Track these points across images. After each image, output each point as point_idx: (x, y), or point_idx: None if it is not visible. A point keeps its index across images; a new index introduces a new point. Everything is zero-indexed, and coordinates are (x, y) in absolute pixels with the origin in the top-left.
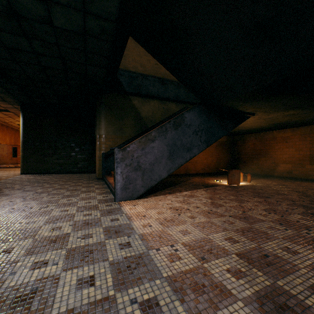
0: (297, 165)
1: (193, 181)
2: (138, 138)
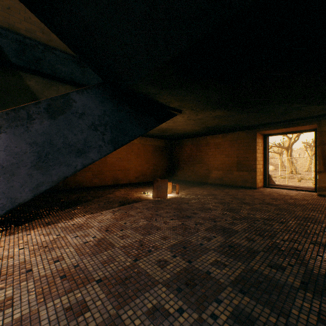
0: (227, 171)
1: (114, 195)
2: None
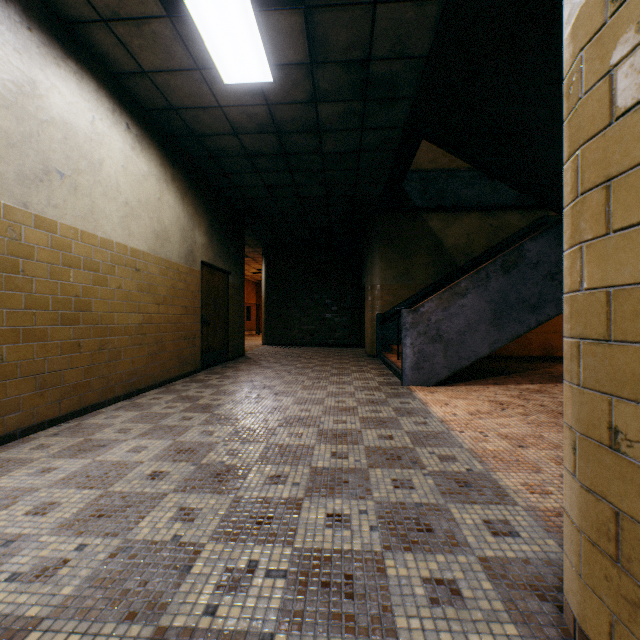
0: None
1: (556, 370)
2: (438, 286)
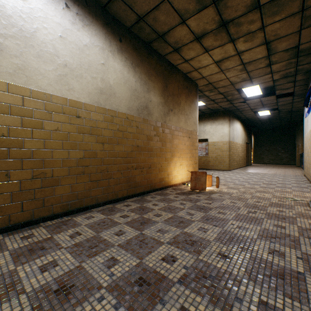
0: None
1: None
2: None
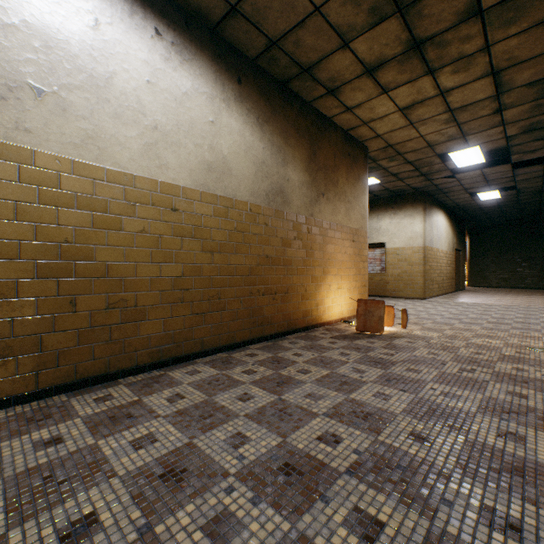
0: None
1: None
2: None
